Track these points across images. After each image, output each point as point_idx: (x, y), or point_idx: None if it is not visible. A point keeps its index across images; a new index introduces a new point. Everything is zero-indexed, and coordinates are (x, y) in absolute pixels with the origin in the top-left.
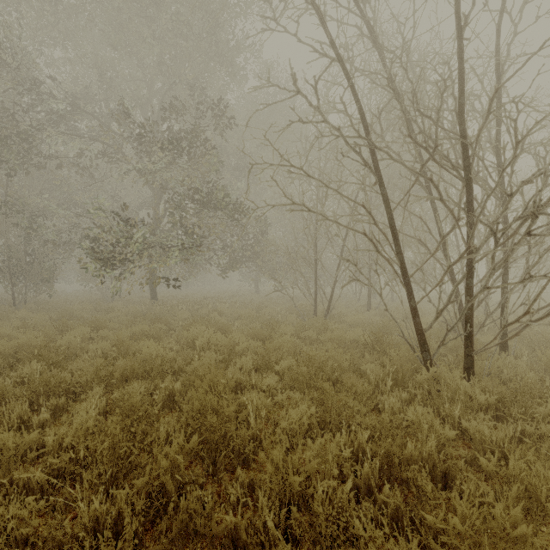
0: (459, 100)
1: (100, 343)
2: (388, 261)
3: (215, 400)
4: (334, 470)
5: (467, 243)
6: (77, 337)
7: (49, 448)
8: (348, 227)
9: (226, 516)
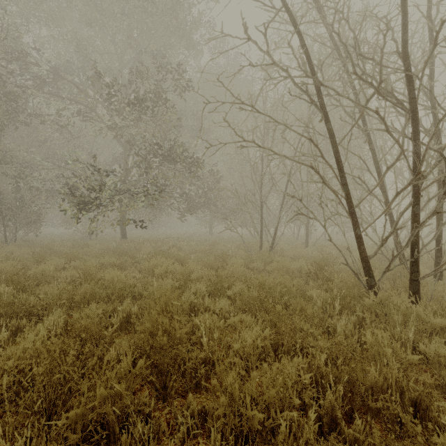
0: (404, 36)
1: (70, 271)
2: (334, 192)
3: (166, 322)
4: (294, 399)
5: (413, 172)
6: (50, 266)
7: None
8: (296, 160)
9: None
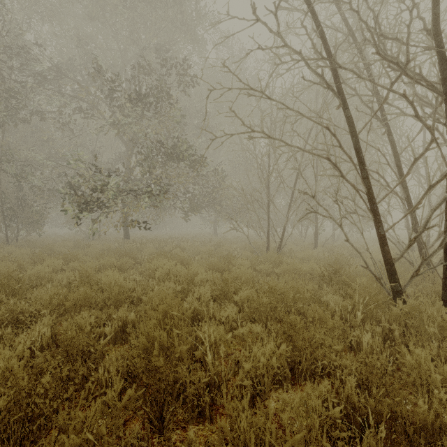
0: (435, 9)
1: (67, 273)
2: (354, 187)
3: (164, 337)
4: (324, 442)
5: None
6: (47, 268)
7: None
8: (310, 152)
9: None
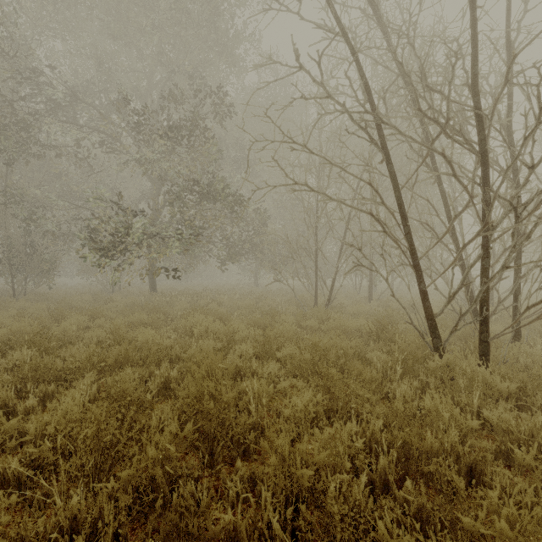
0: (473, 70)
1: (96, 331)
2: (396, 243)
3: (212, 386)
4: (346, 463)
5: (482, 221)
6: (73, 325)
7: (31, 436)
8: (353, 207)
9: (224, 514)
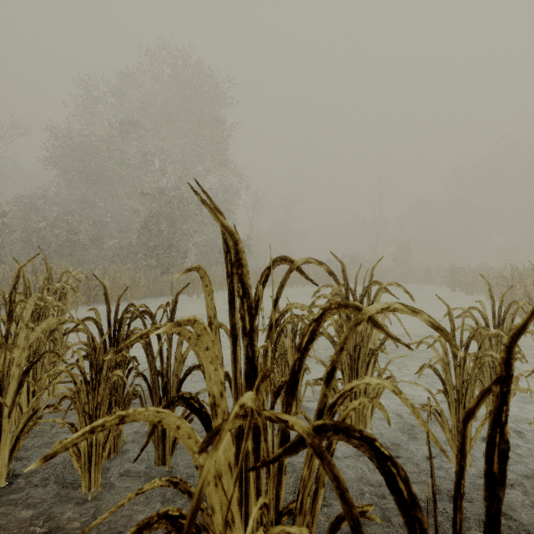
0: None
1: None
2: None
3: None
4: None
5: None
6: None
7: None
8: None
9: None
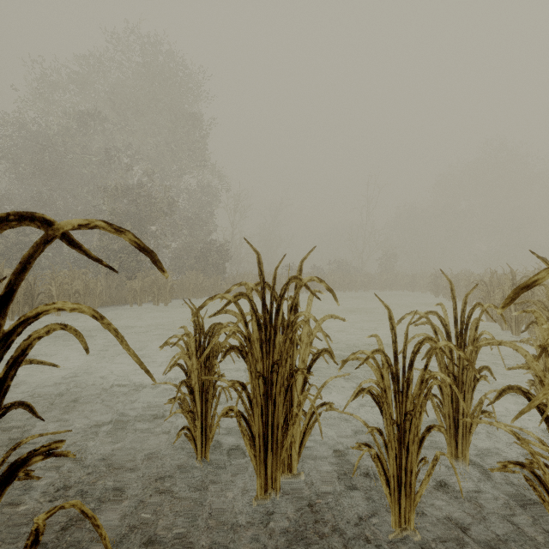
0: None
1: None
2: None
3: None
4: None
5: None
6: None
7: None
8: None
9: None
